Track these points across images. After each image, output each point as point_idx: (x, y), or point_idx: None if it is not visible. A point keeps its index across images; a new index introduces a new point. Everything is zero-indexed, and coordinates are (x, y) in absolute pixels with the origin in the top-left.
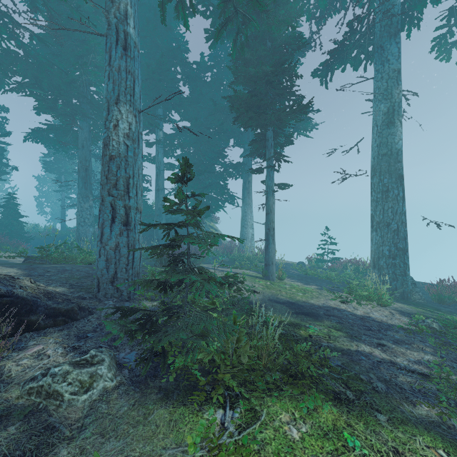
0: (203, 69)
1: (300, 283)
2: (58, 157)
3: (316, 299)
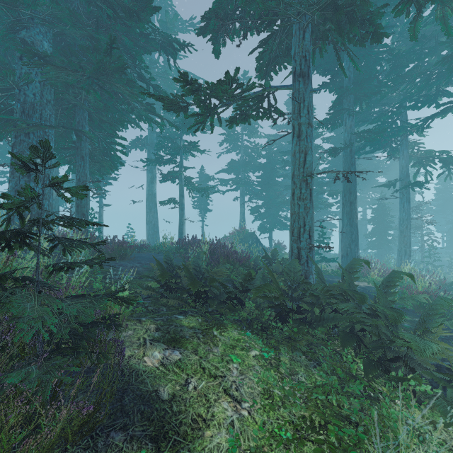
0: None
1: None
2: None
3: None
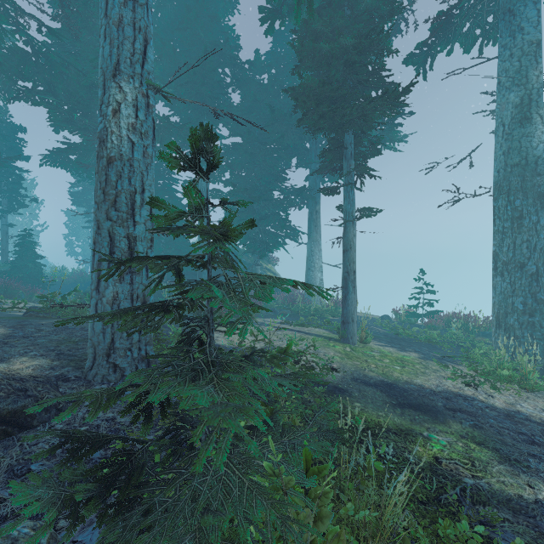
0: (257, 70)
1: (393, 348)
2: (87, 187)
3: (423, 377)
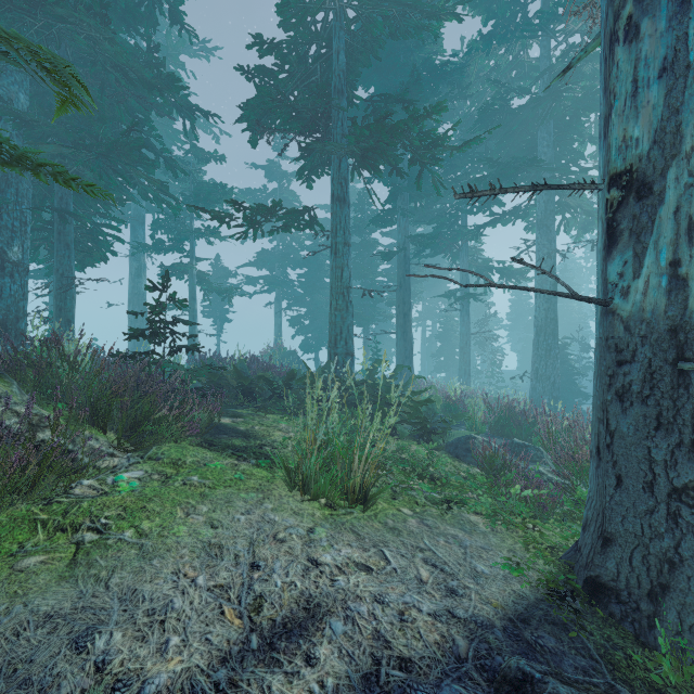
0: None
1: None
2: None
3: None
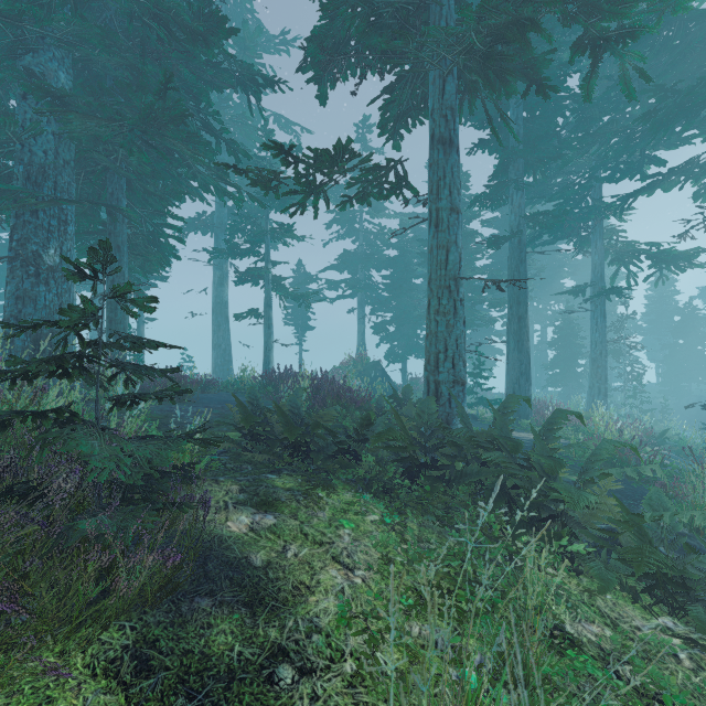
0: None
1: None
2: None
3: None
